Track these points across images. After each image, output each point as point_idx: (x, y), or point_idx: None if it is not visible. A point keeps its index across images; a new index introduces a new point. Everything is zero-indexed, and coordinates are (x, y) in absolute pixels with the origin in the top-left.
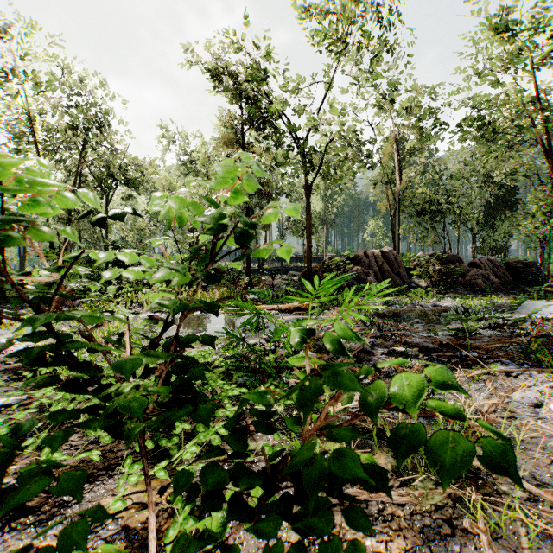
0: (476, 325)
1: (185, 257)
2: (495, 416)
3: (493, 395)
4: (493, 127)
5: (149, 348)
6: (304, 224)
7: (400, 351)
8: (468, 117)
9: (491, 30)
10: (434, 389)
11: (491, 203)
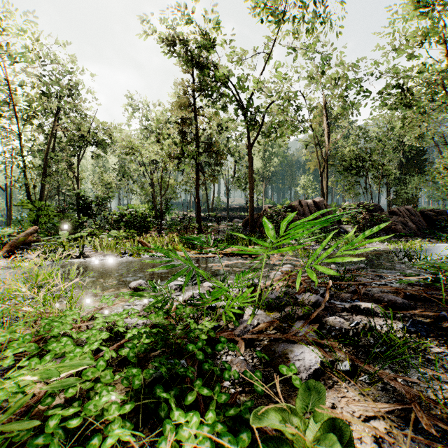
0: None
1: None
2: None
3: None
4: (412, 92)
5: None
6: (247, 179)
7: (366, 307)
8: (389, 84)
9: (411, 6)
10: None
11: (403, 162)
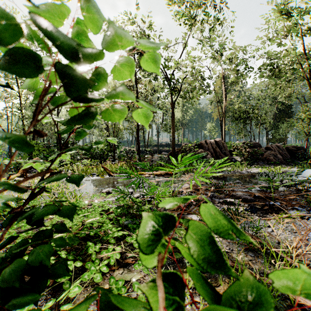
0: (277, 184)
1: (57, 132)
2: (301, 250)
3: (296, 233)
4: (279, 69)
5: (14, 216)
6: (171, 125)
7: (230, 201)
8: (265, 63)
9: (278, 13)
10: (257, 230)
11: (277, 113)
